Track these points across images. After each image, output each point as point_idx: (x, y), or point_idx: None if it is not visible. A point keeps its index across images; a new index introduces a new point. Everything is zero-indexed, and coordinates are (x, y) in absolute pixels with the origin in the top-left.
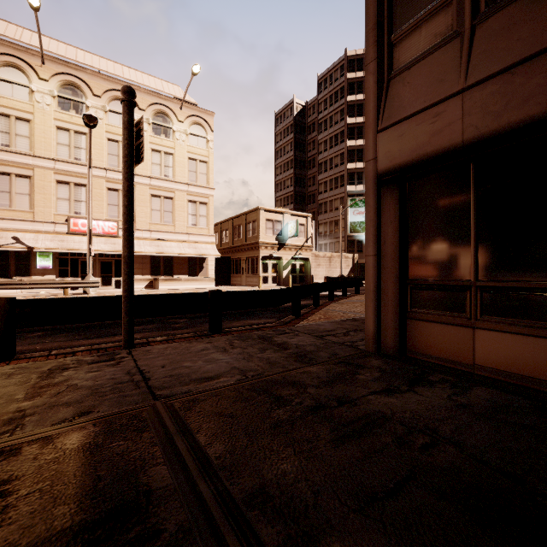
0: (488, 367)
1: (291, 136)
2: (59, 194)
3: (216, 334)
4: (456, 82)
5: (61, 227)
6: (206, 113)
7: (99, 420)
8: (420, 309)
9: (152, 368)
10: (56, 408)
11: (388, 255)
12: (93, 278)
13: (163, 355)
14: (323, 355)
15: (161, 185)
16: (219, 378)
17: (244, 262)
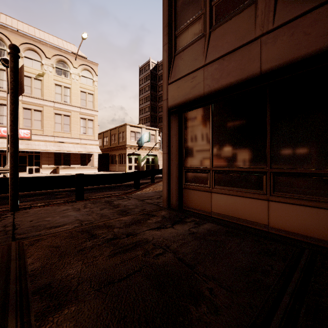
0: (217, 212)
1: (149, 81)
2: None
3: (79, 200)
4: (202, 61)
5: None
6: (92, 63)
7: None
8: (189, 183)
9: (23, 222)
10: None
11: (173, 153)
12: None
13: (35, 214)
14: (136, 210)
15: (61, 107)
16: (64, 226)
17: (117, 157)
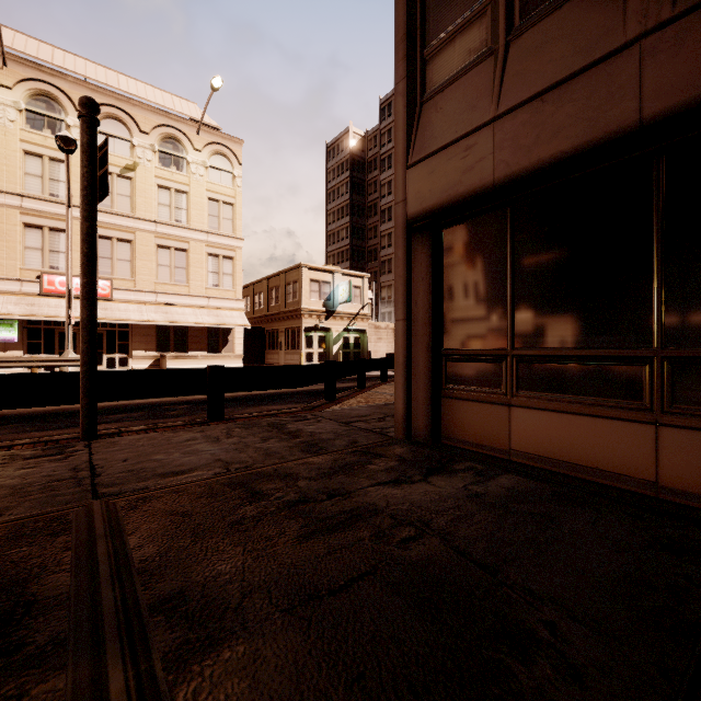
0: (524, 452)
1: (347, 174)
2: (27, 242)
3: (215, 422)
4: (488, 109)
5: (30, 286)
6: (232, 140)
7: (6, 525)
8: (455, 385)
9: (109, 463)
10: None
11: (419, 319)
12: (74, 354)
13: (132, 448)
14: (339, 444)
15: (170, 232)
16: (192, 472)
17: (282, 335)
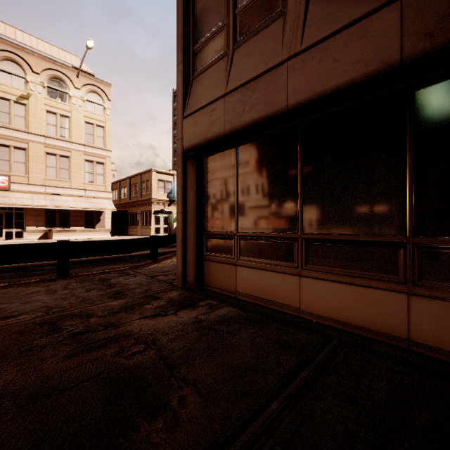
0: (243, 292)
1: None
2: None
3: (62, 279)
4: (222, 88)
5: None
6: (103, 83)
7: None
8: (210, 253)
9: None
10: None
11: (190, 212)
12: None
13: None
14: (137, 291)
15: (56, 144)
16: (19, 316)
17: (139, 216)
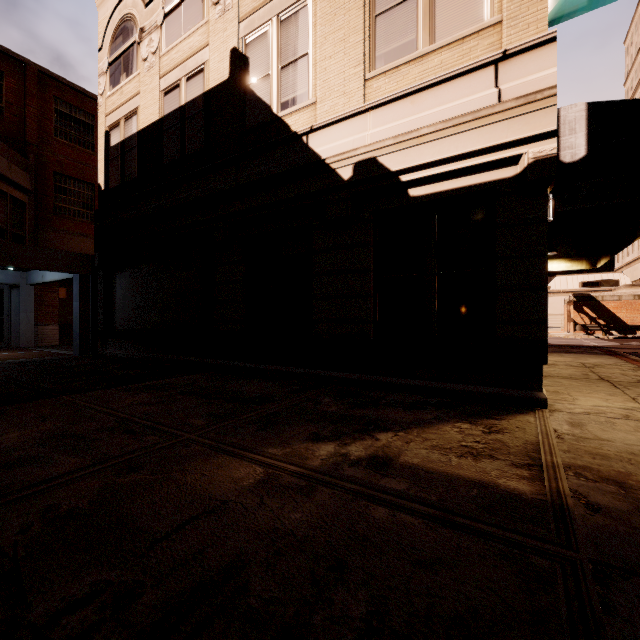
0: None
1: None
2: None
3: None
4: None
5: None
6: None
7: (552, 505)
8: None
9: None
10: (636, 503)
11: None
12: None
13: None
14: None
15: None
16: None
17: None
